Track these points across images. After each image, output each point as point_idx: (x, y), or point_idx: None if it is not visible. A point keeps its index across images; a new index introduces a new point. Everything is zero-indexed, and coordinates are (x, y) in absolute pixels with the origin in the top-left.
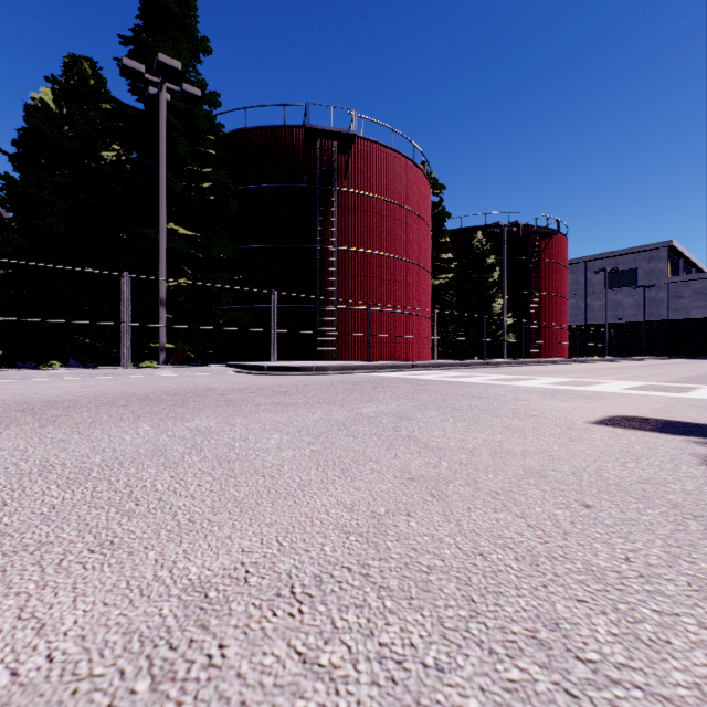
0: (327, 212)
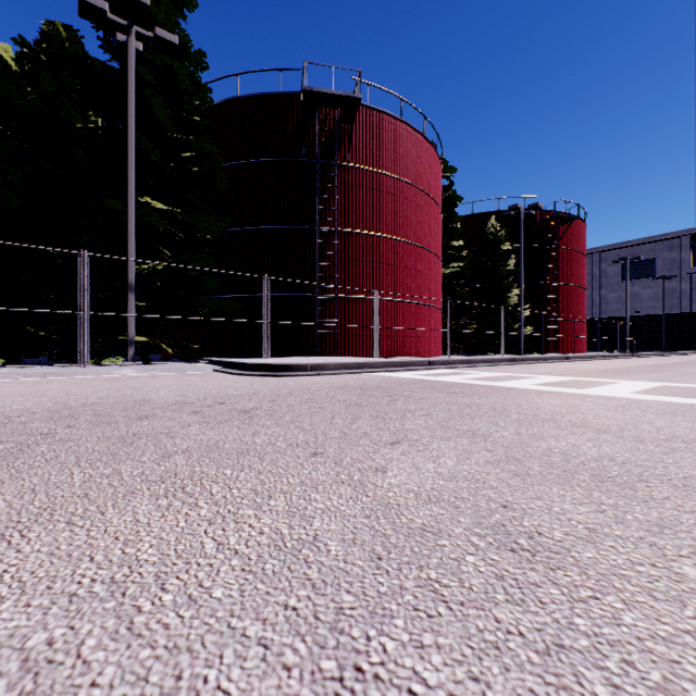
0: (328, 189)
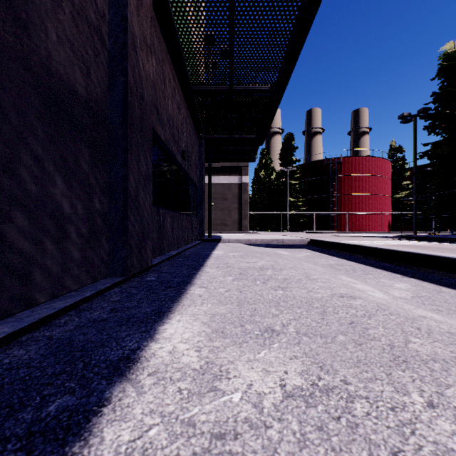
0: (334, 184)
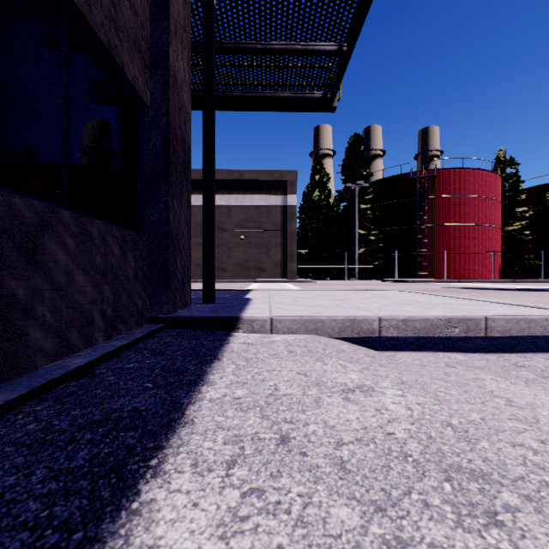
0: (422, 209)
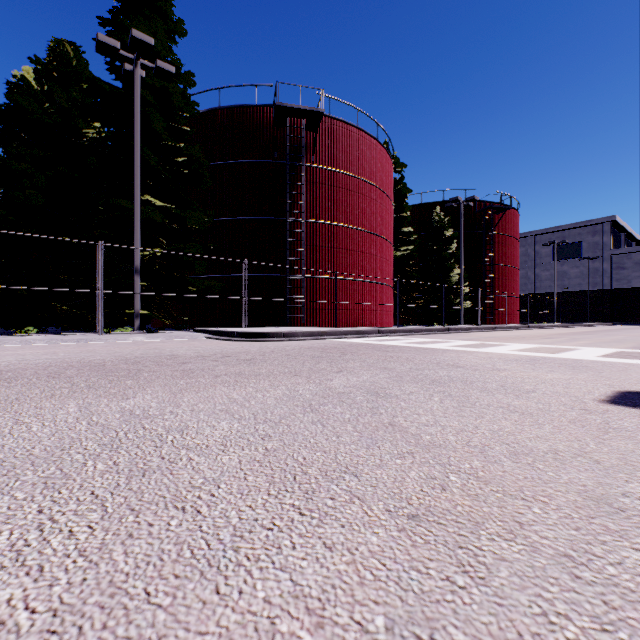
0: (296, 186)
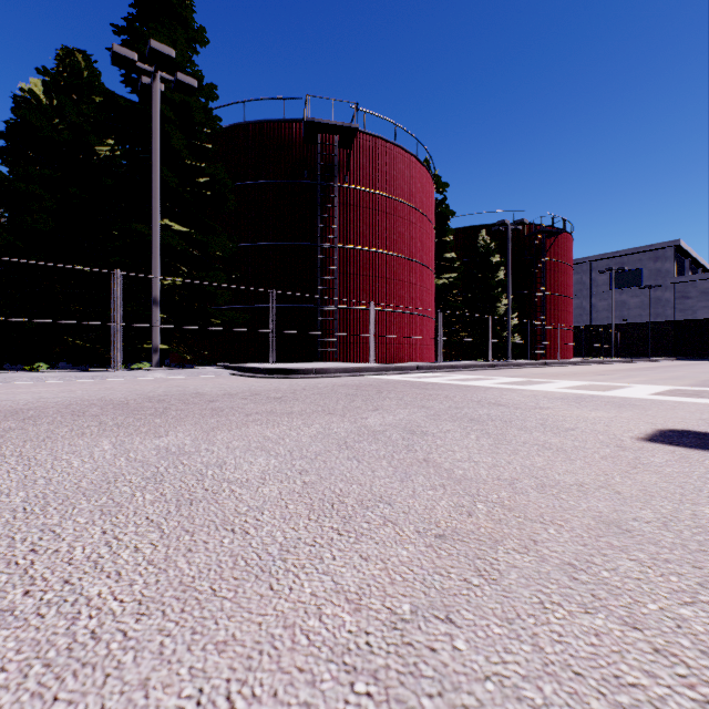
0: (328, 209)
